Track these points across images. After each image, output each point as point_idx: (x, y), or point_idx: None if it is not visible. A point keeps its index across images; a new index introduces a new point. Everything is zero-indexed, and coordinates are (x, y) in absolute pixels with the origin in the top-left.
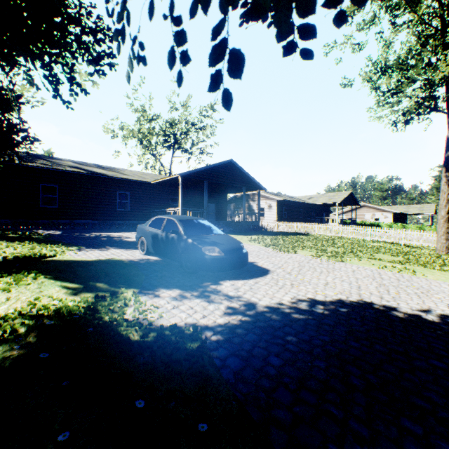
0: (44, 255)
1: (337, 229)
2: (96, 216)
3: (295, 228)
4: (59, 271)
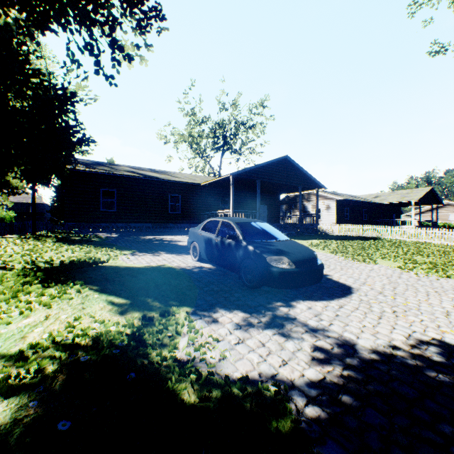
0: (96, 261)
1: (419, 232)
2: (149, 219)
3: (360, 231)
4: (108, 280)
